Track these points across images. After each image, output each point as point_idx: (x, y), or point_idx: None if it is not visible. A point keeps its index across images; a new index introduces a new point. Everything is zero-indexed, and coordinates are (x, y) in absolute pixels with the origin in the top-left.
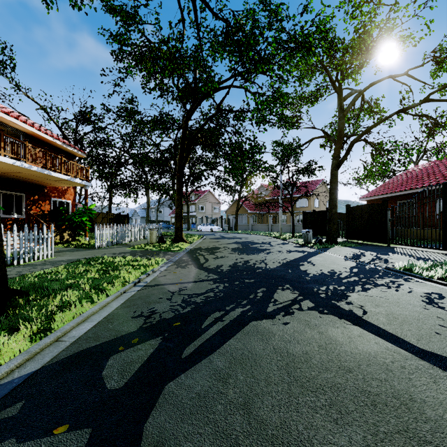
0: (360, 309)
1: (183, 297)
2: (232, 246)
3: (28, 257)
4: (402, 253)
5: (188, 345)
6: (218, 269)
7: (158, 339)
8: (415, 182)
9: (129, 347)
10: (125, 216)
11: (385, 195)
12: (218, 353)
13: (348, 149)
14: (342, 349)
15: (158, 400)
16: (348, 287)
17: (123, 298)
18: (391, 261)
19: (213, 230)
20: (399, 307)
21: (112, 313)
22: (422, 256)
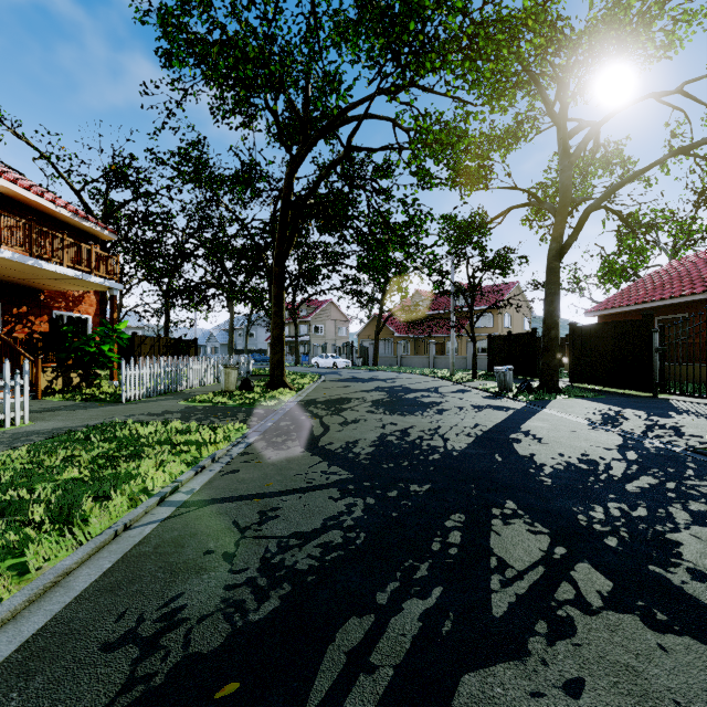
0: None
1: (265, 547)
2: (373, 397)
3: None
4: (697, 414)
5: None
6: (349, 452)
7: None
8: (687, 284)
9: None
10: (191, 342)
11: (632, 307)
12: None
13: (580, 222)
14: None
15: None
16: (653, 509)
17: (117, 550)
18: (689, 432)
19: (337, 365)
20: None
21: (58, 619)
22: None
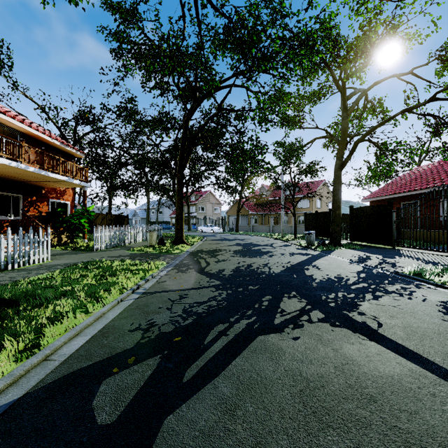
0: (374, 320)
1: (184, 306)
2: (234, 249)
3: (23, 261)
4: (409, 257)
5: (190, 366)
6: (220, 274)
7: (156, 357)
8: (419, 183)
9: (124, 368)
10: (125, 217)
11: (388, 196)
12: (223, 376)
13: (352, 149)
14: (361, 371)
15: (155, 440)
16: (357, 294)
17: (121, 307)
18: (399, 265)
19: (214, 231)
20: (415, 318)
21: (108, 325)
22: (430, 260)
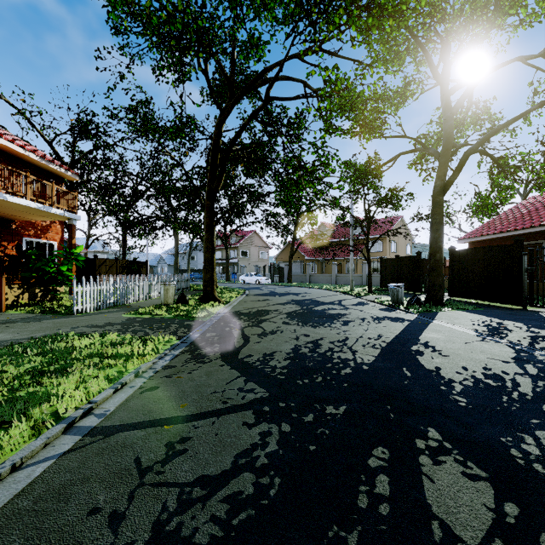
0: None
1: (162, 502)
2: (287, 309)
3: None
4: None
5: None
6: (265, 365)
7: None
8: (544, 216)
9: None
10: (142, 263)
11: (498, 235)
12: None
13: (461, 163)
14: None
15: None
16: None
17: None
18: None
19: (259, 281)
20: None
21: None
22: None
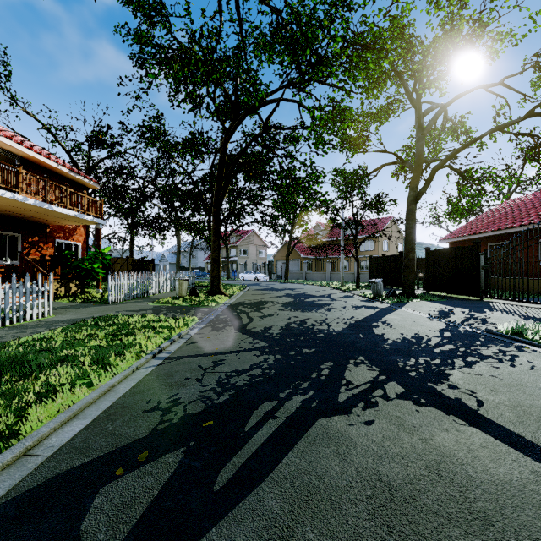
0: (470, 396)
1: (218, 376)
2: (283, 300)
3: (18, 316)
4: (502, 310)
5: (225, 464)
6: (266, 332)
7: (178, 452)
8: (510, 220)
9: (132, 469)
10: (150, 261)
11: (472, 236)
12: (271, 482)
13: (430, 177)
14: (465, 473)
15: None
16: (444, 360)
17: (136, 378)
18: (491, 321)
19: (258, 279)
20: (525, 394)
21: (117, 403)
22: (529, 314)
